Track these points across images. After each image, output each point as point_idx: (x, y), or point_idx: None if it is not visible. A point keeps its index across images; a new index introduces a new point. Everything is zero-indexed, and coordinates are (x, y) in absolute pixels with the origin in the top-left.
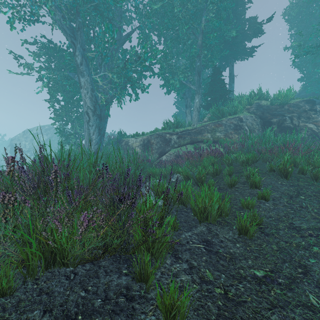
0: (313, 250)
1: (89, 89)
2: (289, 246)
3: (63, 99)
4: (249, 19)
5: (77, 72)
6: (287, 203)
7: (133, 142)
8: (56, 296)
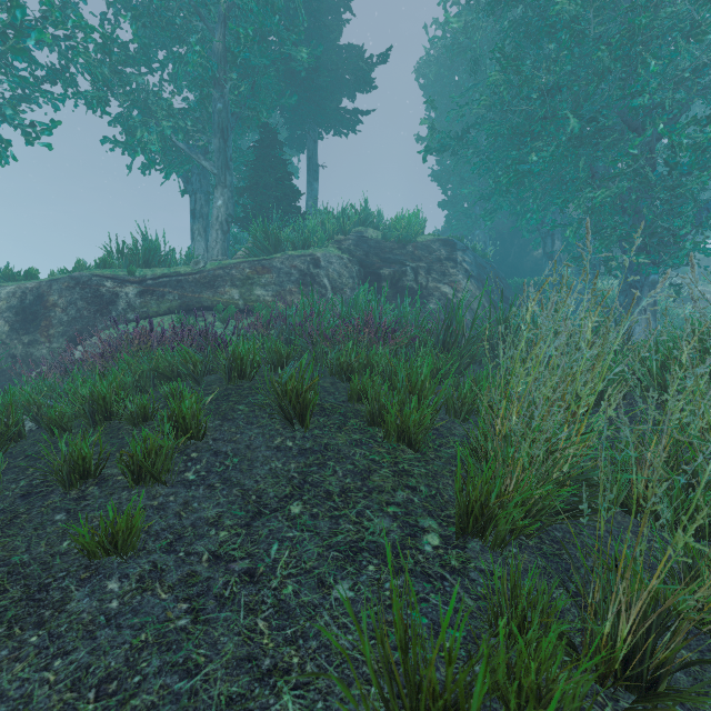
0: None
1: None
2: None
3: None
4: (349, 49)
5: None
6: (212, 556)
7: None
8: None
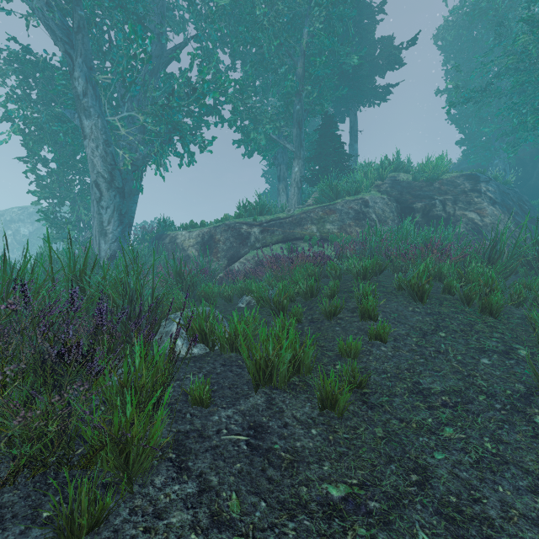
0: (443, 435)
1: (100, 140)
2: (405, 428)
3: (53, 158)
4: (381, 40)
5: (77, 109)
6: (416, 345)
7: (185, 239)
8: None
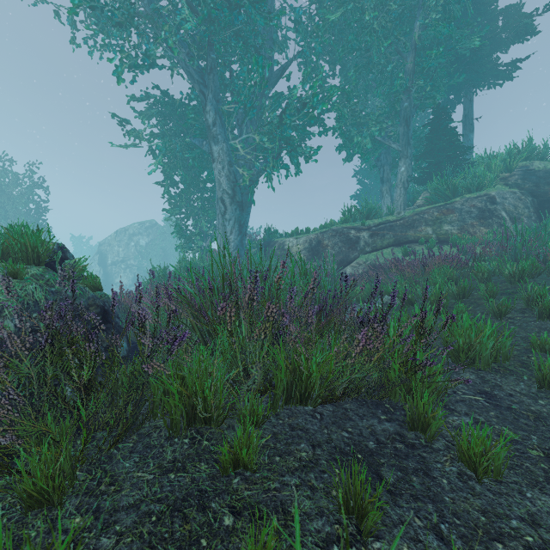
0: None
1: (225, 162)
2: None
3: (182, 181)
4: (504, 10)
5: (208, 138)
6: None
7: (292, 245)
8: (314, 433)
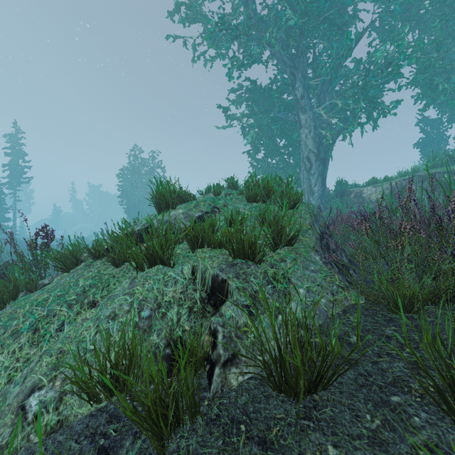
0: None
1: (311, 127)
2: None
3: (264, 148)
4: None
5: (296, 109)
6: None
7: (371, 193)
8: None
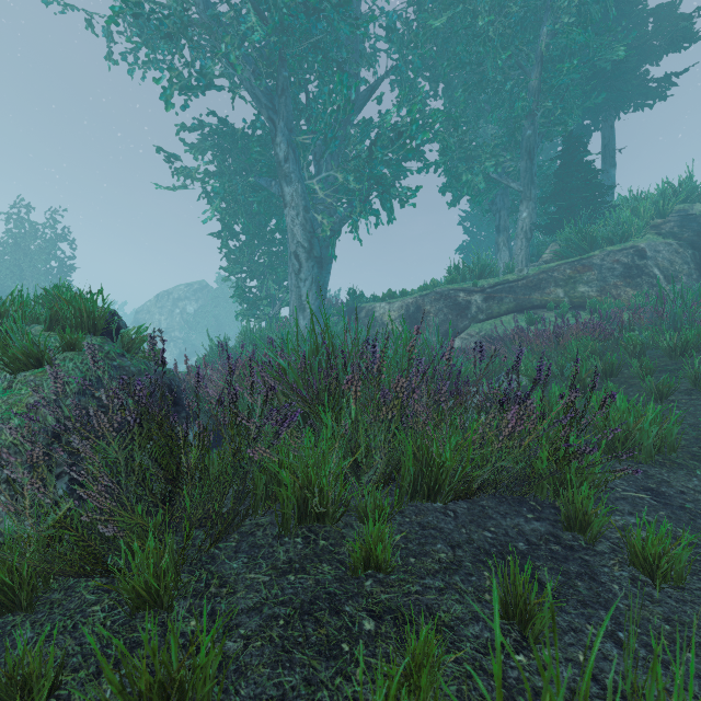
0: None
1: (300, 207)
2: None
3: (244, 231)
4: (655, 11)
5: (279, 177)
6: None
7: (384, 312)
8: (450, 533)
